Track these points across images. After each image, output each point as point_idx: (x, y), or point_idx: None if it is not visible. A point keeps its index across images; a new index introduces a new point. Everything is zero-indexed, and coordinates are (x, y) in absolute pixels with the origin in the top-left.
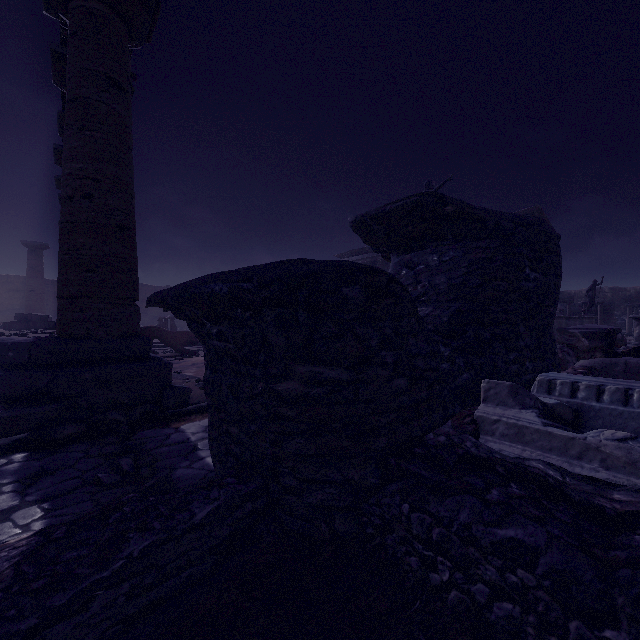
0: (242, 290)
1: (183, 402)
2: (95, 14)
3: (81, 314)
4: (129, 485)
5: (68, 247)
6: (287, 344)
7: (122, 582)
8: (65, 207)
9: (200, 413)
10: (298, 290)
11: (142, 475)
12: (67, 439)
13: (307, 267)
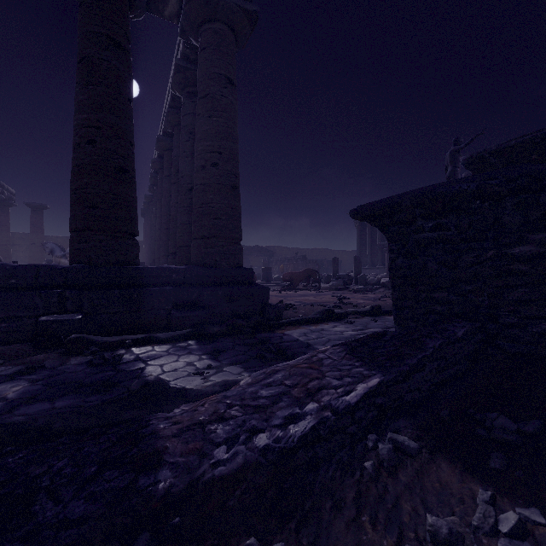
0: (488, 186)
1: (279, 316)
2: (218, 33)
3: (211, 249)
4: (283, 360)
5: (202, 202)
6: (521, 221)
7: (433, 361)
8: (199, 174)
9: (291, 325)
10: (541, 181)
11: (288, 355)
12: (216, 334)
13: (542, 166)
